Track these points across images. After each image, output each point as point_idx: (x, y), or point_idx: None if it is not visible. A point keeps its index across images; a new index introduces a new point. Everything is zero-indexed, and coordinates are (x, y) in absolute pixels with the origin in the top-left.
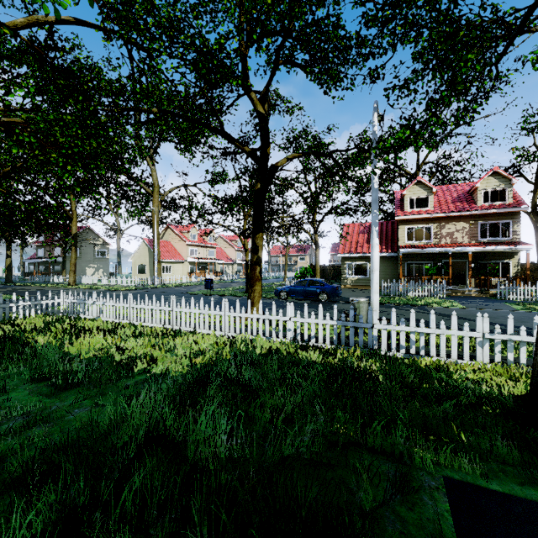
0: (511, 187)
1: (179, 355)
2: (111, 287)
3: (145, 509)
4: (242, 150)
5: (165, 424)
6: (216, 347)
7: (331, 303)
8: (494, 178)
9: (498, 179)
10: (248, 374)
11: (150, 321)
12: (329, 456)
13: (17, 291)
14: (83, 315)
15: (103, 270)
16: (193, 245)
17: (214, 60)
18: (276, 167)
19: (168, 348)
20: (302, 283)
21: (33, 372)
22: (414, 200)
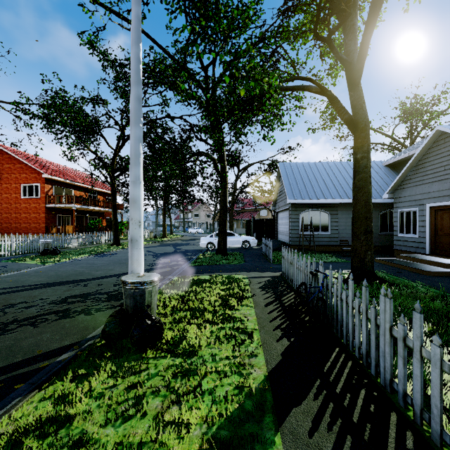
0: None
1: None
2: None
3: None
4: None
5: None
6: None
7: None
8: None
9: None
10: None
11: None
12: None
13: None
14: None
15: None
16: None
17: None
18: None
19: None
20: None
21: None
22: None
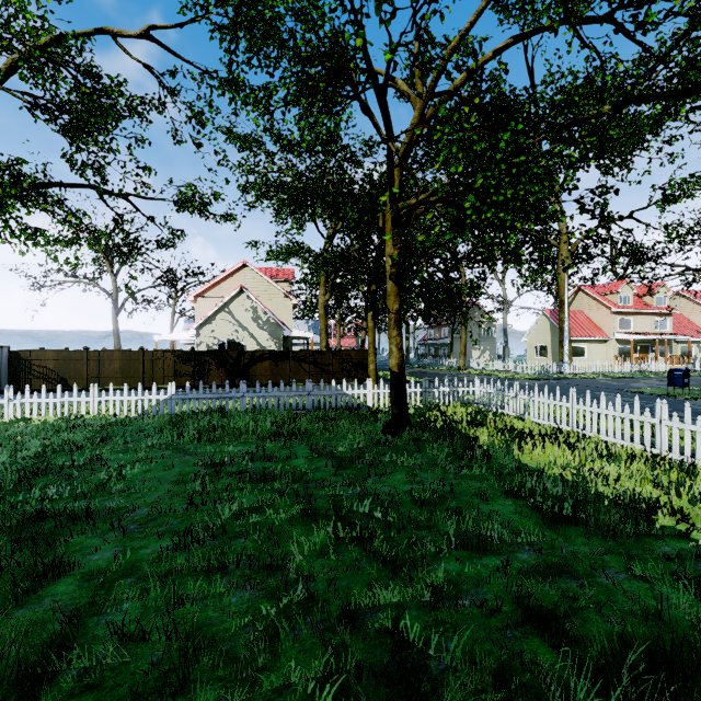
0: None
1: None
2: (506, 374)
3: None
4: None
5: None
6: None
7: None
8: None
9: None
10: None
11: (611, 434)
12: None
13: (417, 373)
14: (502, 410)
15: (490, 352)
16: (624, 313)
17: None
18: None
19: (694, 496)
20: None
21: (497, 480)
22: None
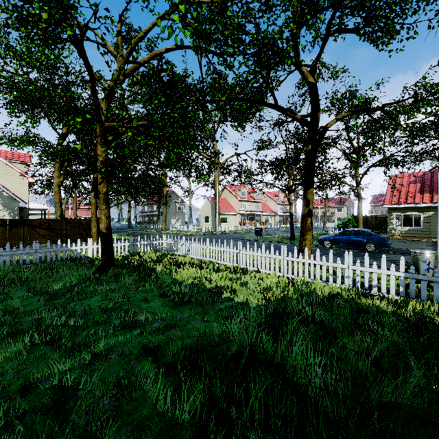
0: None
1: (251, 289)
2: (188, 233)
3: (268, 416)
4: (294, 118)
5: (263, 347)
6: (279, 286)
7: (380, 253)
8: None
9: None
10: (317, 314)
11: (222, 260)
12: (438, 416)
13: (135, 234)
14: (177, 252)
15: (181, 220)
16: (243, 201)
17: (275, 47)
18: (325, 129)
19: (242, 282)
20: (345, 233)
21: (158, 290)
22: None
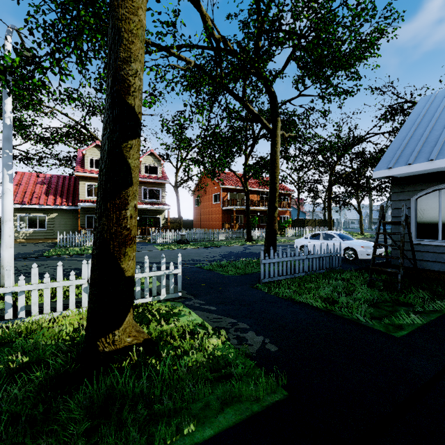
0: (161, 166)
1: None
2: None
3: None
4: None
5: None
6: None
7: None
8: (152, 157)
9: (154, 158)
10: None
11: None
12: None
13: None
14: None
15: None
16: None
17: None
18: None
19: None
20: None
21: None
22: (97, 161)
